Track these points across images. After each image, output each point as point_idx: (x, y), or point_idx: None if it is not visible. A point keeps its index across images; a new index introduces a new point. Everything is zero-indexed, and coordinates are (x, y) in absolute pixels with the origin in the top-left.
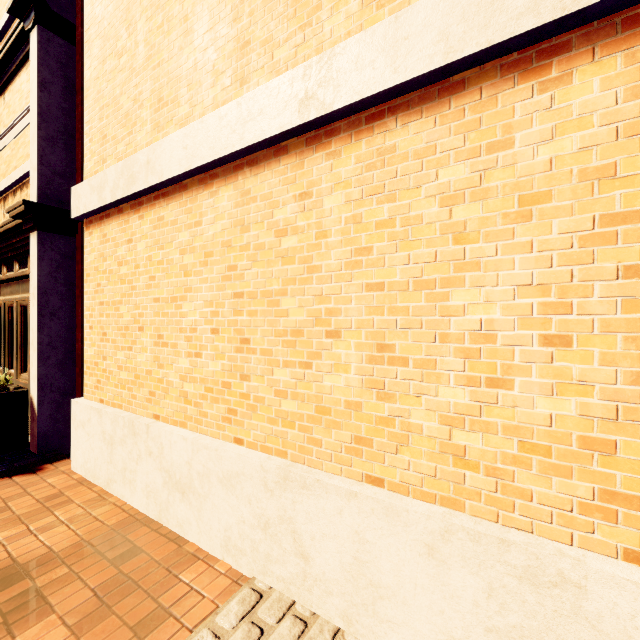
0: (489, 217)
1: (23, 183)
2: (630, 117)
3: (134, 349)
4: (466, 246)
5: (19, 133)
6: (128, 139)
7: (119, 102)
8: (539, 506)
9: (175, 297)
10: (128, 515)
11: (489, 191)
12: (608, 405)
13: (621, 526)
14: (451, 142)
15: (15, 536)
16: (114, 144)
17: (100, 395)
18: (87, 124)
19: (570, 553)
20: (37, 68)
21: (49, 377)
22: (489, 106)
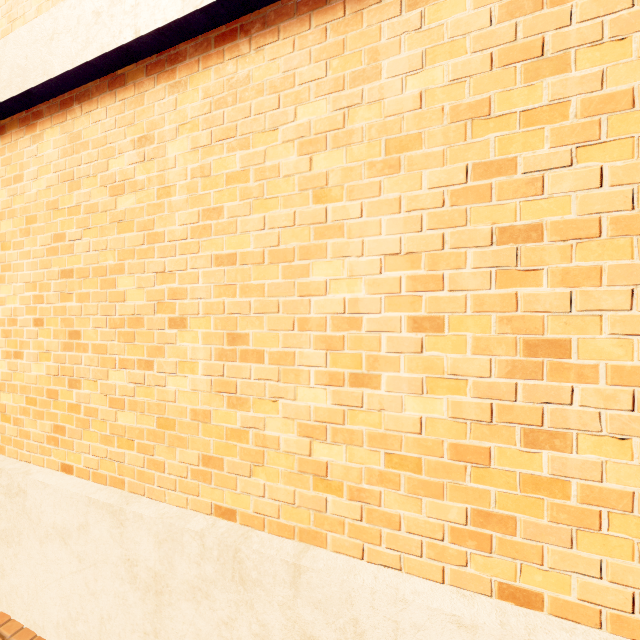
0: (15, 231)
1: None
2: (63, 169)
3: None
4: (6, 252)
5: None
6: None
7: None
8: (33, 442)
9: None
10: None
11: (15, 212)
12: (56, 366)
13: (60, 448)
14: (0, 171)
15: None
16: None
17: None
18: None
19: (33, 471)
20: None
21: None
22: (15, 148)
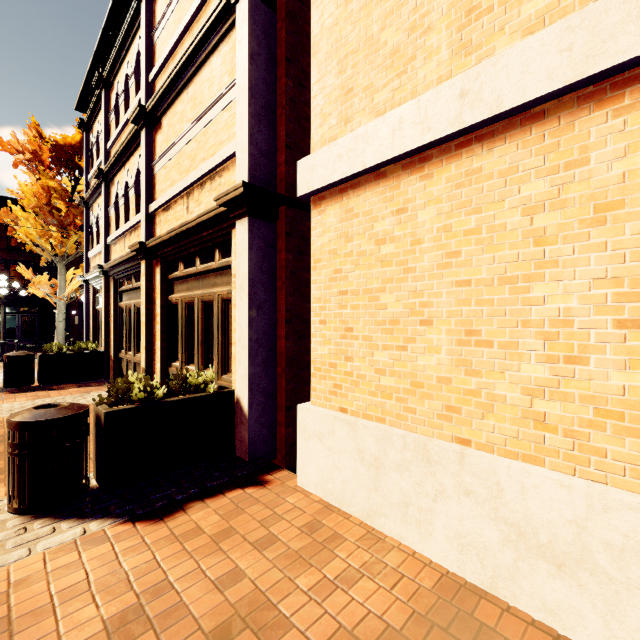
0: None
1: (214, 173)
2: None
3: (410, 349)
4: None
5: (209, 122)
6: (397, 82)
7: (378, 41)
8: None
9: (510, 277)
10: (433, 571)
11: None
12: None
13: None
14: None
15: (313, 585)
16: (368, 95)
17: (340, 403)
18: (316, 85)
19: None
20: (247, 39)
21: (256, 377)
22: None
